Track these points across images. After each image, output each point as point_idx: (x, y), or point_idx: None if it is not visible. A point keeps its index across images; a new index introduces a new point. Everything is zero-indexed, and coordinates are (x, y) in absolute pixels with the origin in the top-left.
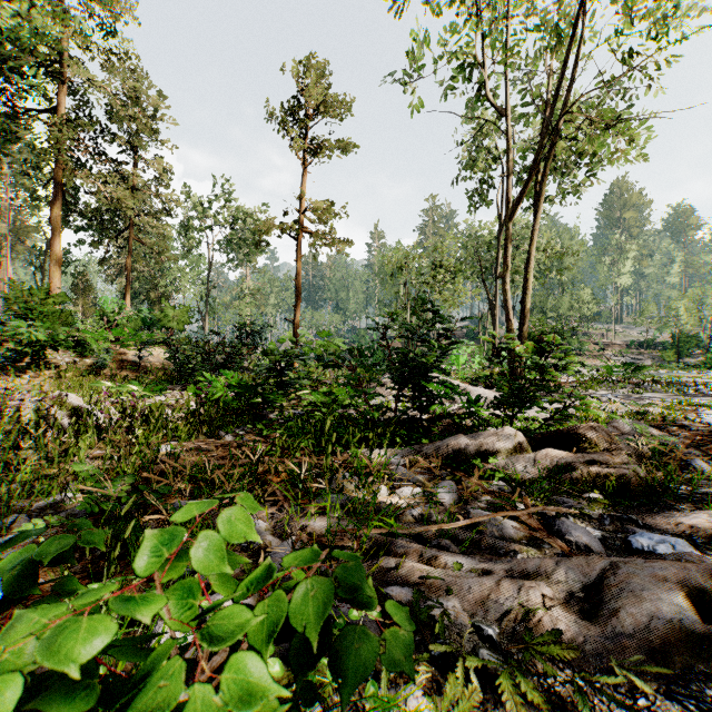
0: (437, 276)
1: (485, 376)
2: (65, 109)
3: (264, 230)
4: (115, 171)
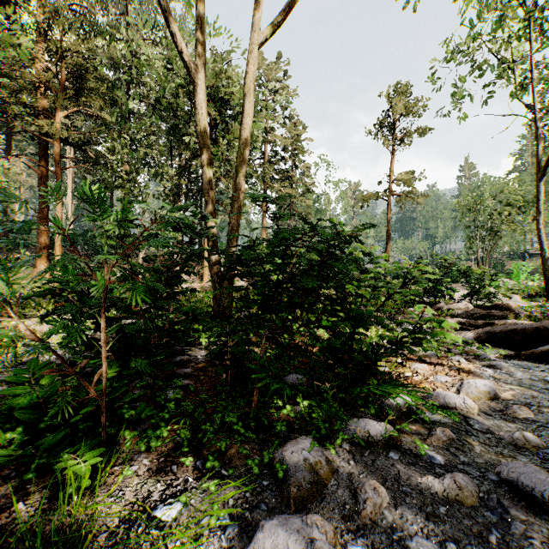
0: (503, 212)
1: (543, 290)
2: (267, 154)
3: (366, 200)
4: (286, 177)
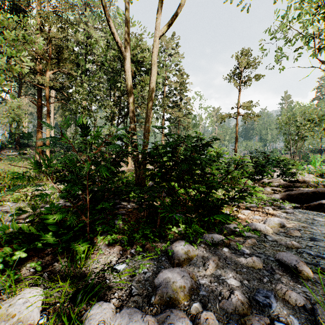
0: (306, 125)
1: None
2: (165, 92)
3: (223, 118)
4: (175, 105)
